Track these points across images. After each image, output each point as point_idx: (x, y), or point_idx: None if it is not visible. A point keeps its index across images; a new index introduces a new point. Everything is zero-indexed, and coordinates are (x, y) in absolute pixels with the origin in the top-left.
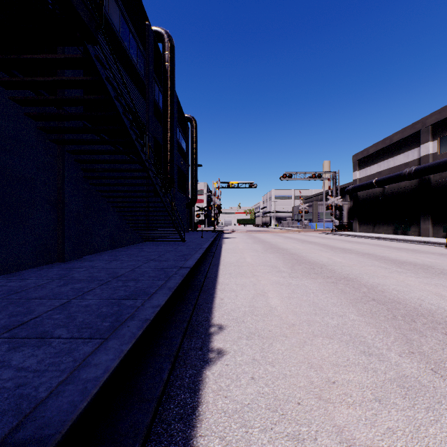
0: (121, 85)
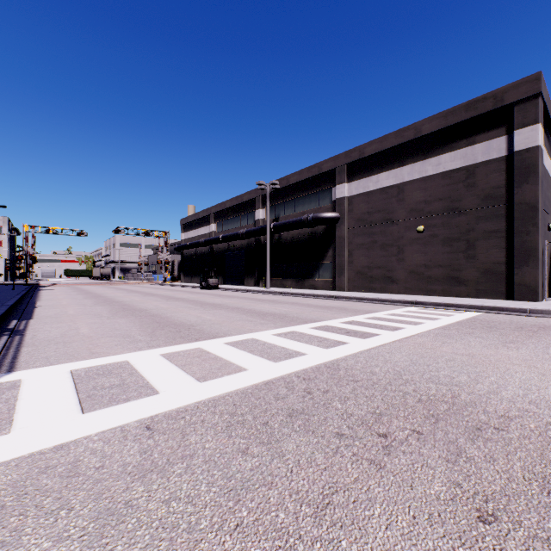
0: None
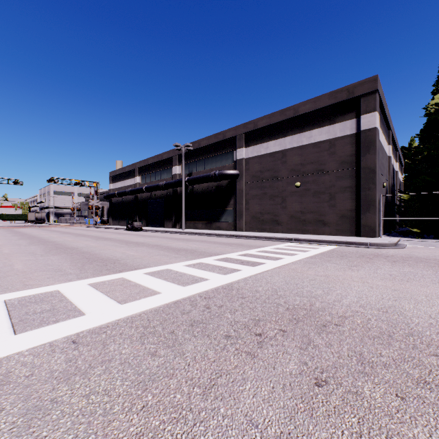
0: None
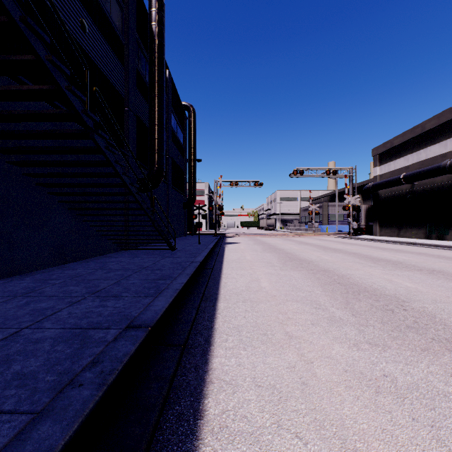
0: (78, 28)
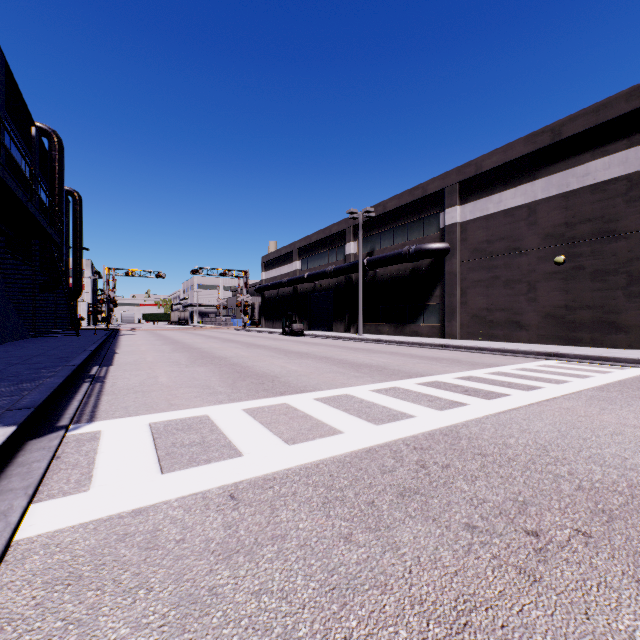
0: None
